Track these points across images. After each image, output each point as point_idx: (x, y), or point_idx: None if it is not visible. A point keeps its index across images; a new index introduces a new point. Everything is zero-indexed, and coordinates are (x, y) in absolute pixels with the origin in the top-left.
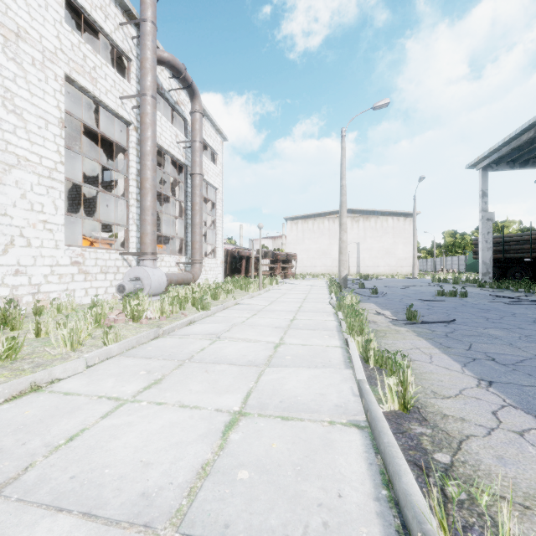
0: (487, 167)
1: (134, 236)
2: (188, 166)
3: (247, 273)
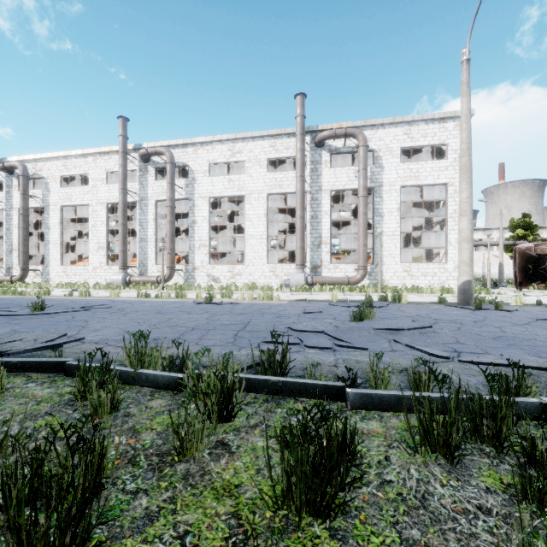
0: None
1: (308, 255)
2: (374, 187)
3: None
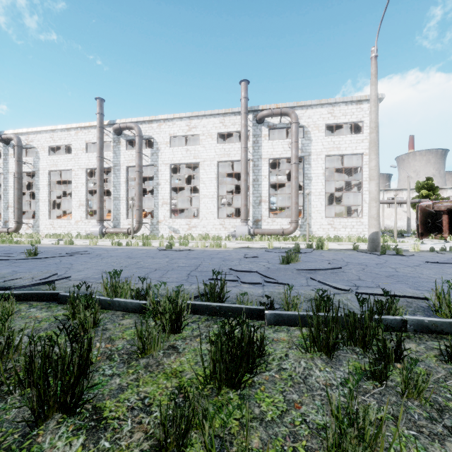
0: None
1: (251, 211)
2: (304, 156)
3: None
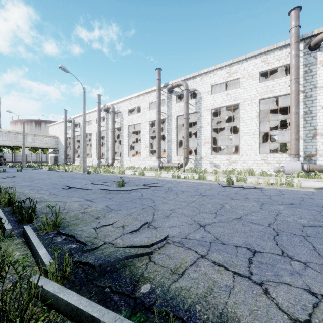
0: None
1: (301, 145)
2: None
3: None
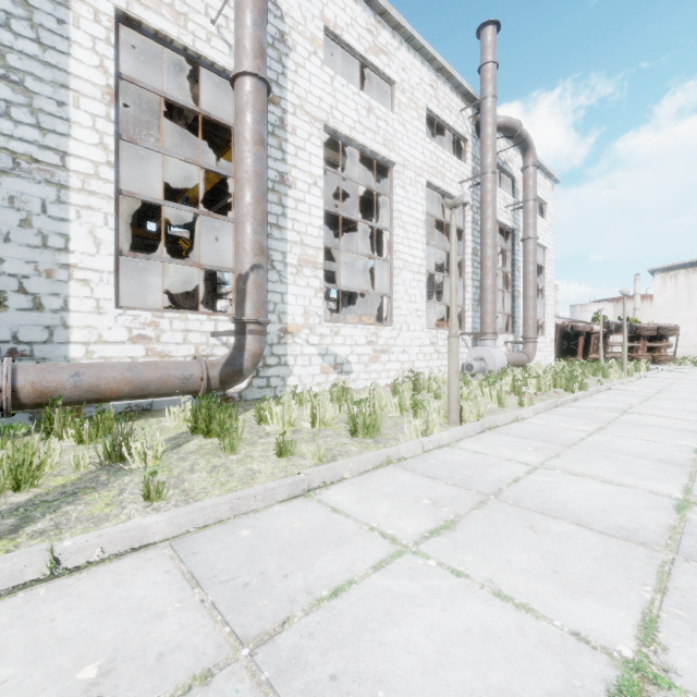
0: None
1: (469, 316)
2: (515, 230)
3: (585, 355)
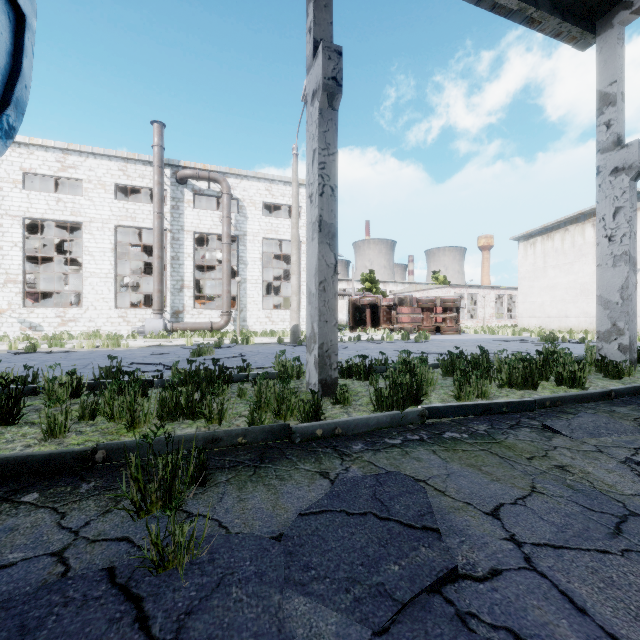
0: (612, 17)
1: (169, 299)
2: (239, 235)
3: (377, 325)
